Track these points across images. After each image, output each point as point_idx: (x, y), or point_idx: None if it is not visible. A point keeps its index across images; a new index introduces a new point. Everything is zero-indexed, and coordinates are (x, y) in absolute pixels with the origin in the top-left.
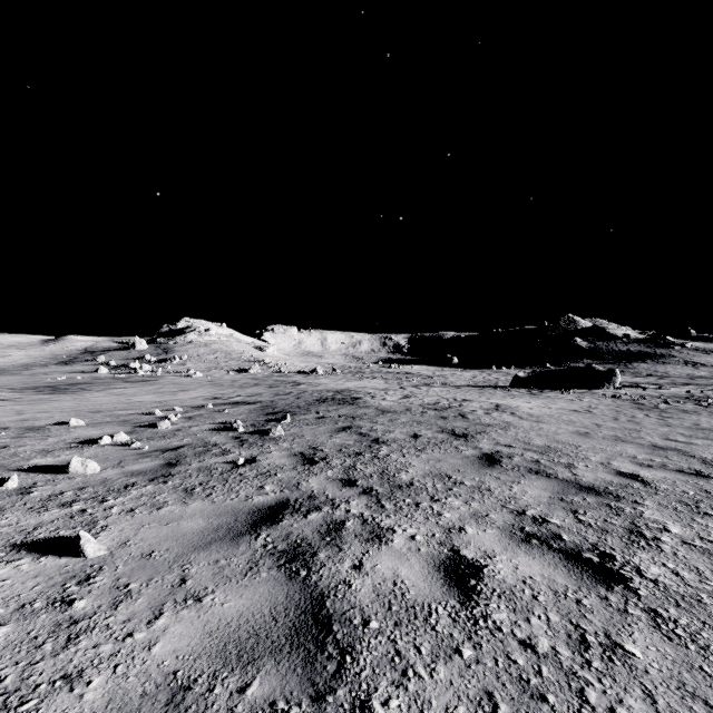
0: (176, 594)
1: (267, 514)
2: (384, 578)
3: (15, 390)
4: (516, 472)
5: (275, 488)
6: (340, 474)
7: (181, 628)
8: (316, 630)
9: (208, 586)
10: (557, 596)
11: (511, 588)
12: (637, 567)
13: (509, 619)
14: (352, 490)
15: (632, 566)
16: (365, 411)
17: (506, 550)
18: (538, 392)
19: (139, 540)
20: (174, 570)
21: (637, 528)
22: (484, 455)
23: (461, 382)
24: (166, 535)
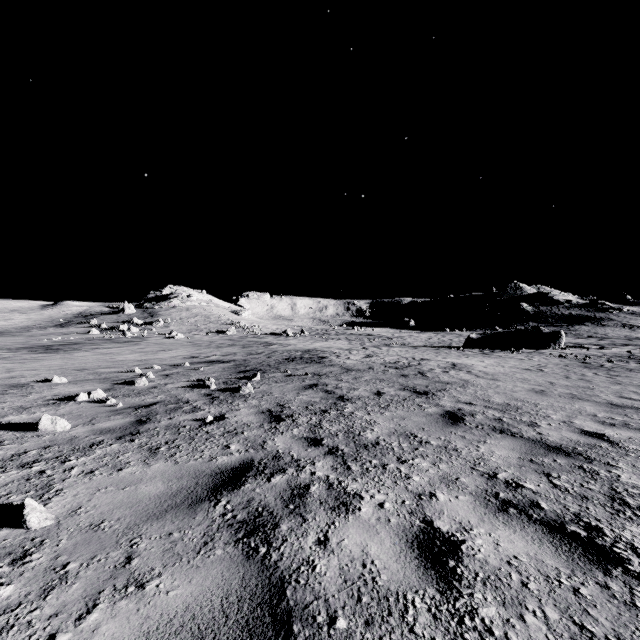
0: (117, 578)
1: (230, 476)
2: (352, 558)
3: (11, 349)
4: (480, 431)
5: (240, 447)
6: (306, 432)
7: (113, 628)
8: (273, 631)
9: (155, 567)
10: (550, 583)
11: (496, 572)
12: (631, 544)
13: (500, 617)
14: (318, 450)
15: (625, 542)
16: (331, 369)
17: (483, 522)
18: (490, 352)
19: (91, 507)
20: (121, 546)
21: (618, 495)
22: (446, 412)
23: (418, 343)
24: (121, 501)
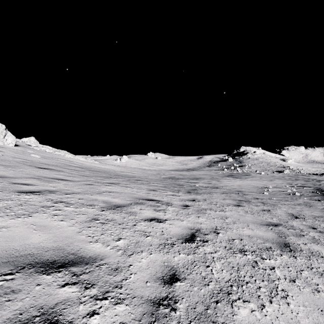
0: None
1: None
2: None
3: (226, 176)
4: None
5: None
6: None
7: None
8: None
9: None
10: None
11: None
12: None
13: None
14: None
15: None
16: None
17: None
18: None
19: None
20: None
21: None
22: None
23: None
24: None
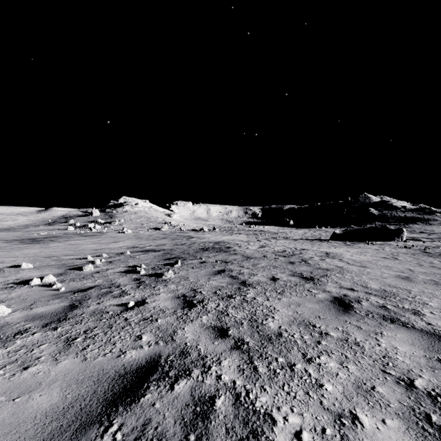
0: None
1: (132, 381)
2: None
3: (7, 241)
4: (372, 320)
5: (151, 338)
6: (213, 320)
7: None
8: None
9: None
10: None
11: None
12: None
13: None
14: (224, 343)
15: None
16: (235, 257)
17: None
18: (351, 244)
19: None
20: None
21: None
22: (335, 298)
23: (297, 237)
24: (1, 422)
